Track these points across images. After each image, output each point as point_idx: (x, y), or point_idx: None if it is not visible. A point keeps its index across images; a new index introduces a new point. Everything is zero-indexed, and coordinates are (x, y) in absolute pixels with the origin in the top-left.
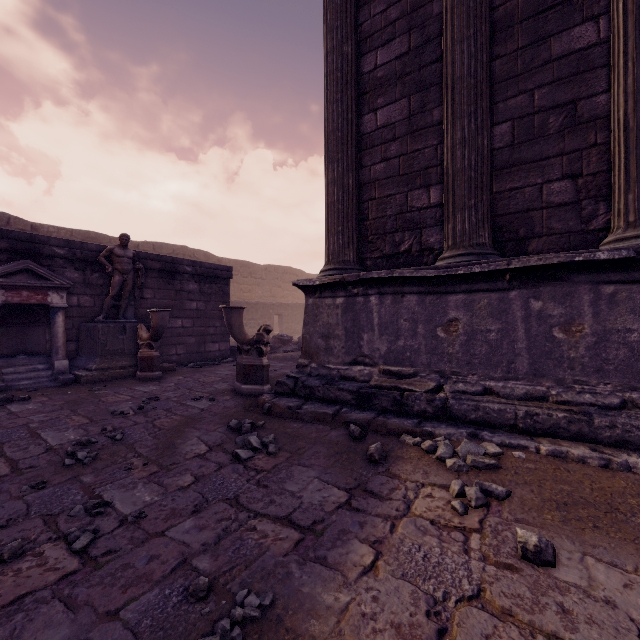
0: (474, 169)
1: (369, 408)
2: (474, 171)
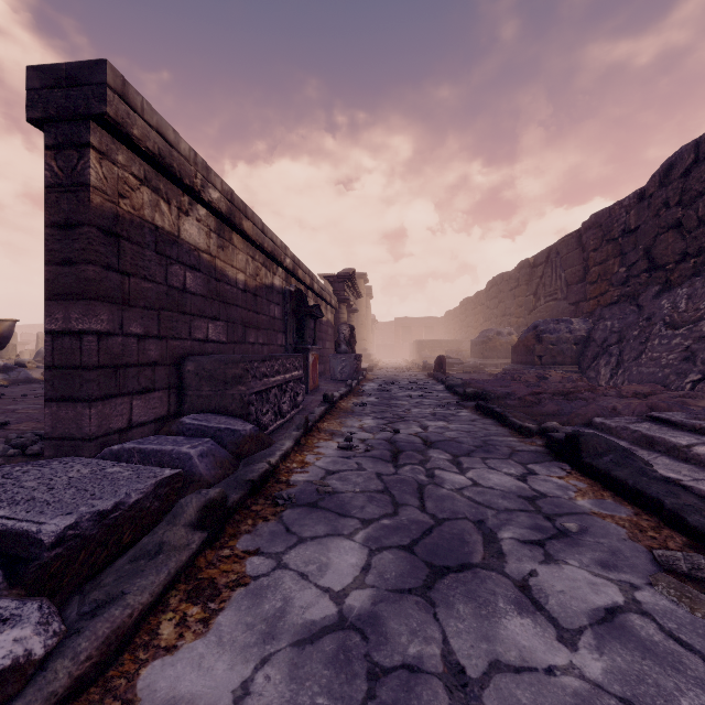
0: None
1: None
2: None
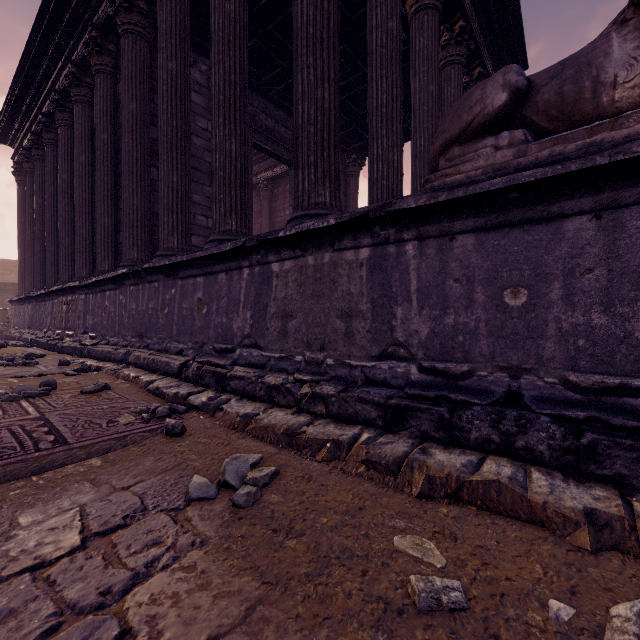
0: (29, 269)
1: (6, 339)
2: (29, 269)
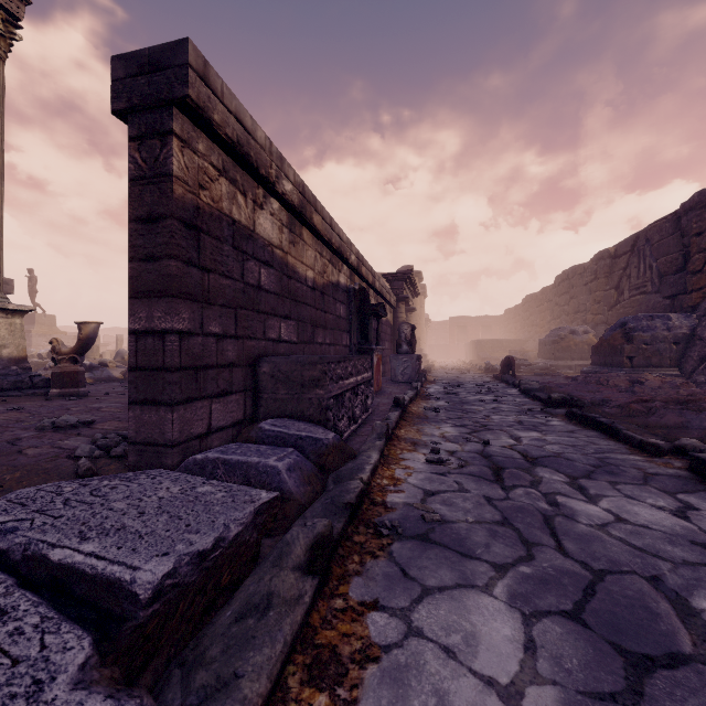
0: None
1: None
2: None
